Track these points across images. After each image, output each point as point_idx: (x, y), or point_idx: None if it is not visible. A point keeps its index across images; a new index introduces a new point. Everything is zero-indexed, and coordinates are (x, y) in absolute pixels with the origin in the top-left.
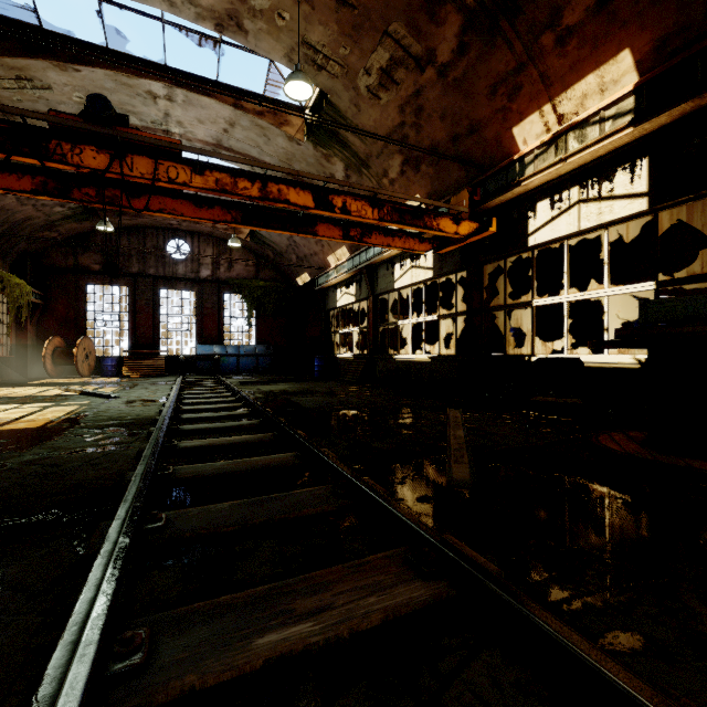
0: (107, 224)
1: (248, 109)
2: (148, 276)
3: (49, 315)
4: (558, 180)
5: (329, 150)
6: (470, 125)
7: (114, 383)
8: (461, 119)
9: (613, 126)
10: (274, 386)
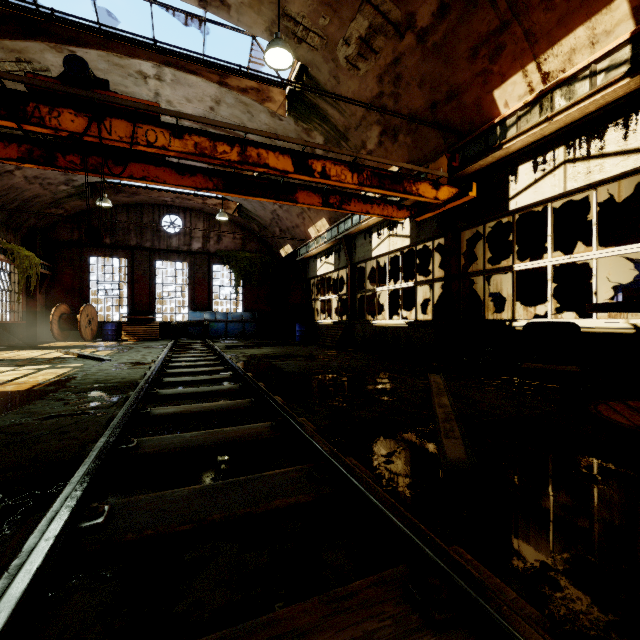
0: (106, 200)
1: (232, 87)
2: (145, 249)
3: (56, 284)
4: (542, 141)
5: (309, 124)
6: (449, 91)
7: (111, 347)
8: (440, 86)
9: (606, 79)
10: (258, 349)
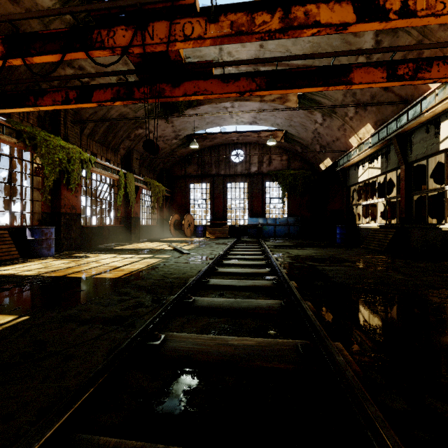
0: (195, 144)
1: None
2: (220, 175)
3: (173, 202)
4: None
5: None
6: None
7: (197, 242)
8: None
9: None
10: (301, 250)
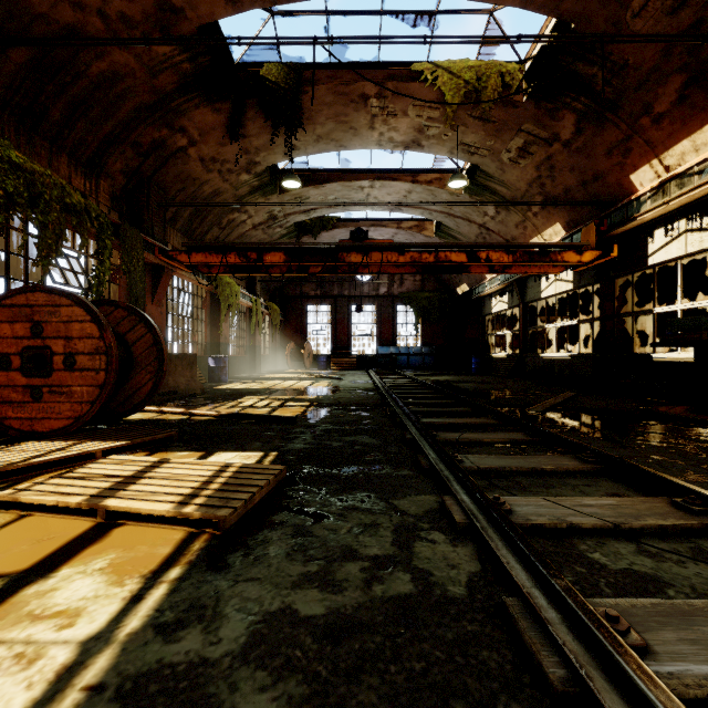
0: None
1: (421, 182)
2: (344, 296)
3: (286, 327)
4: (669, 214)
5: (482, 197)
6: (594, 174)
7: (330, 373)
8: (586, 171)
9: (703, 179)
10: (439, 377)
